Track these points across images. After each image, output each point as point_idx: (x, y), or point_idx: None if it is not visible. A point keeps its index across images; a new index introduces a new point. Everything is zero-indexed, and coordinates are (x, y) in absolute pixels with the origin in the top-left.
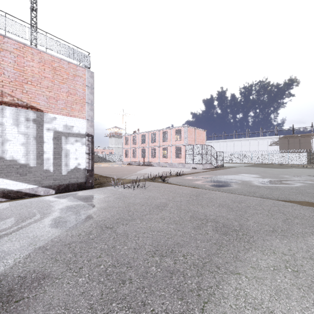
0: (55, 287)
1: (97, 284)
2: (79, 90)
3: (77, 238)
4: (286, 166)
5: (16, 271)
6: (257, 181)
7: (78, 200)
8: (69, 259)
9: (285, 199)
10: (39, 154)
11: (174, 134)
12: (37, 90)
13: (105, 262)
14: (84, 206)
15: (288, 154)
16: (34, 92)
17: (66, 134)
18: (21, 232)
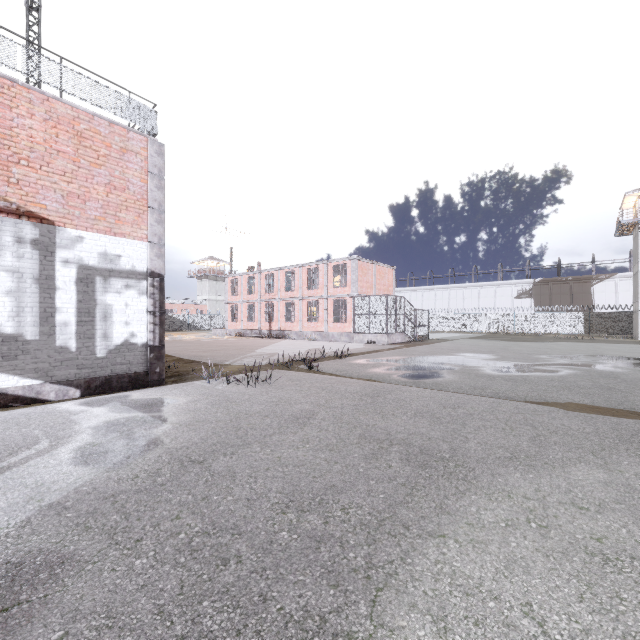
0: (86, 578)
1: (172, 568)
2: (133, 181)
3: (131, 483)
4: (546, 337)
5: (1, 552)
6: (490, 367)
7: (132, 409)
8: (115, 525)
9: (539, 400)
10: (46, 314)
11: (332, 273)
12: (40, 177)
13: (189, 528)
14: (144, 420)
15: (550, 315)
16: (34, 183)
17: (106, 271)
18: (9, 476)
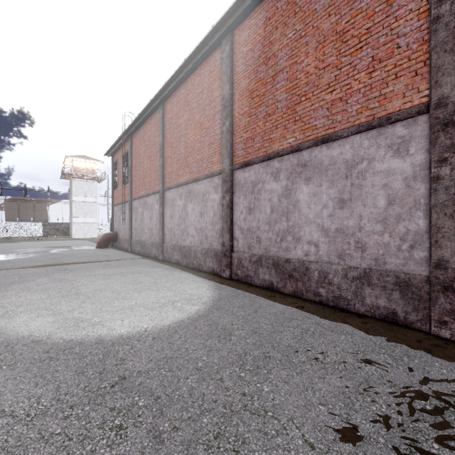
0: None
1: None
2: None
3: None
4: (16, 239)
5: None
6: None
7: None
8: None
9: (20, 267)
10: None
11: None
12: None
13: None
14: None
15: (20, 224)
16: None
17: None
18: None
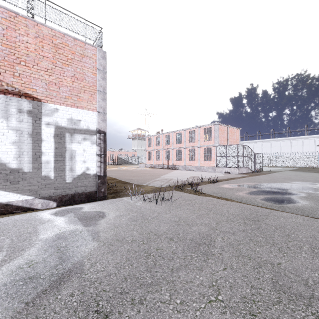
0: None
1: None
2: (88, 74)
3: None
4: None
5: None
6: None
7: (78, 221)
8: None
9: None
10: (36, 156)
11: (203, 133)
12: (32, 72)
13: None
14: (80, 235)
15: None
16: (29, 75)
17: (72, 130)
18: None
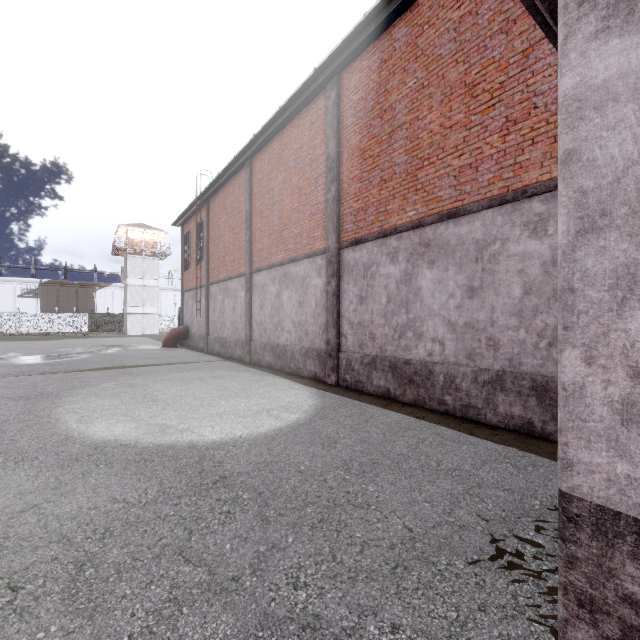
0: None
1: None
2: None
3: None
4: (56, 336)
5: None
6: (23, 360)
7: None
8: None
9: (75, 370)
10: None
11: None
12: None
13: None
14: None
15: (59, 316)
16: None
17: None
18: None
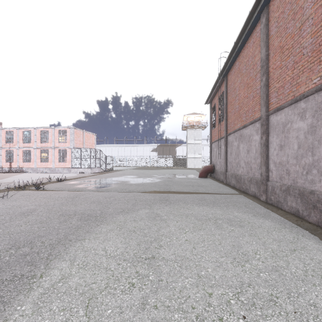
0: None
1: None
2: None
3: None
4: (160, 168)
5: None
6: (133, 181)
7: None
8: None
9: (143, 191)
10: None
11: (58, 134)
12: None
13: None
14: None
15: (162, 159)
16: None
17: None
18: None
